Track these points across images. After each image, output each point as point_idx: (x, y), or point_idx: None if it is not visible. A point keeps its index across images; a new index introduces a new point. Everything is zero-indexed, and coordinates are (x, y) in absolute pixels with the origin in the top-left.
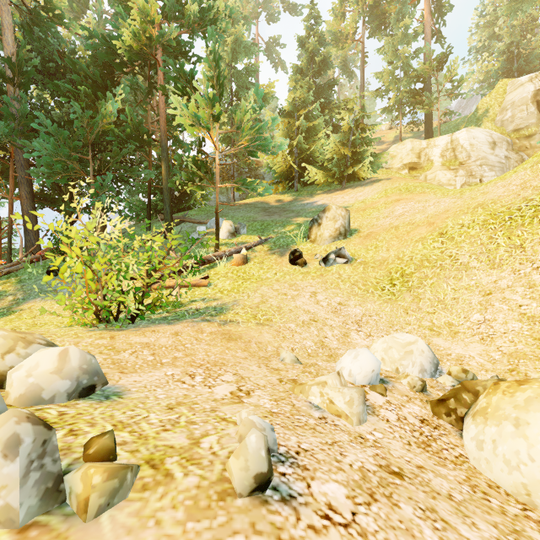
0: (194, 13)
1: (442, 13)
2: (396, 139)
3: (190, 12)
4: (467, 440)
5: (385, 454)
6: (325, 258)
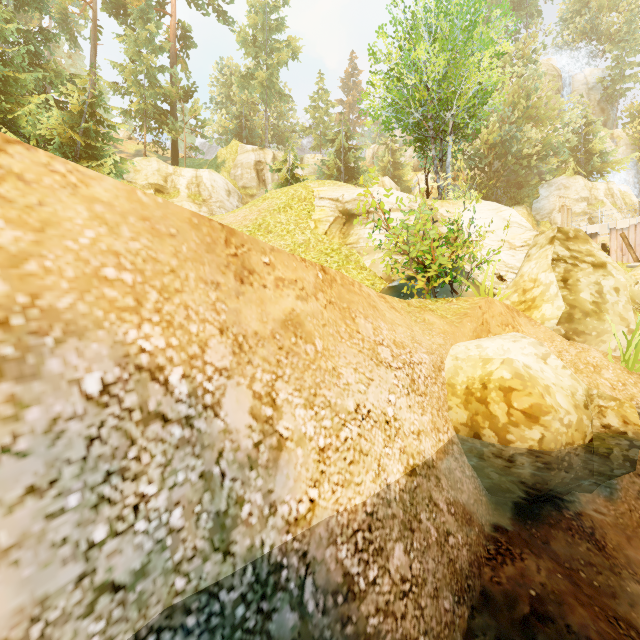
0: None
1: (188, 46)
2: (138, 154)
3: None
4: None
5: None
6: None
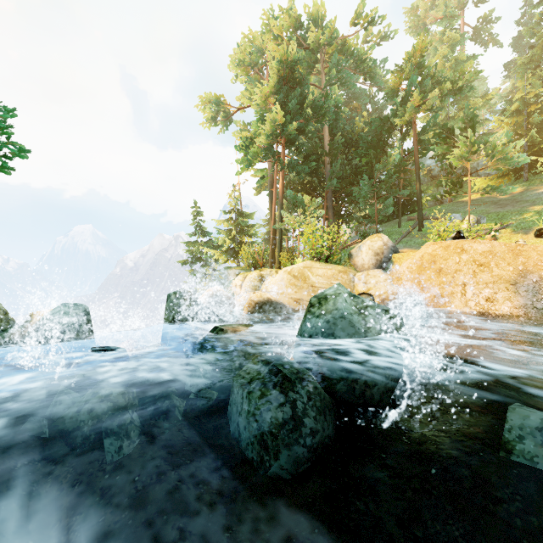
0: (448, 87)
1: None
2: None
3: (445, 87)
4: None
5: None
6: None
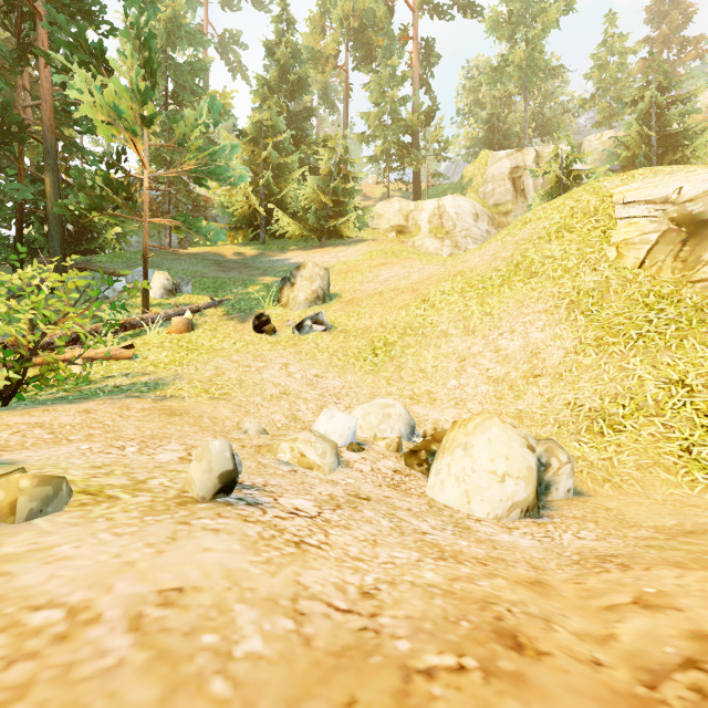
0: None
1: (430, 63)
2: (383, 196)
3: None
4: (432, 477)
5: (355, 489)
6: (299, 325)
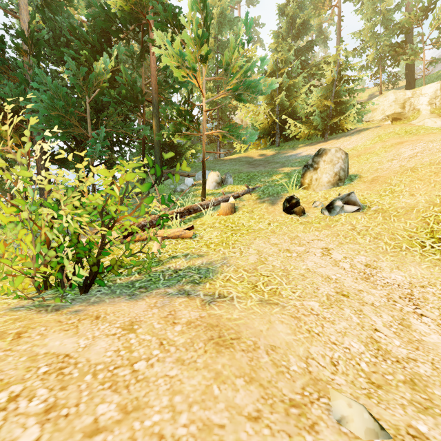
0: None
1: None
2: (370, 97)
3: None
4: None
5: None
6: (329, 205)
